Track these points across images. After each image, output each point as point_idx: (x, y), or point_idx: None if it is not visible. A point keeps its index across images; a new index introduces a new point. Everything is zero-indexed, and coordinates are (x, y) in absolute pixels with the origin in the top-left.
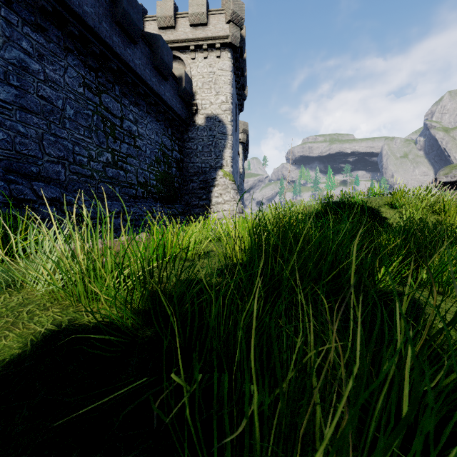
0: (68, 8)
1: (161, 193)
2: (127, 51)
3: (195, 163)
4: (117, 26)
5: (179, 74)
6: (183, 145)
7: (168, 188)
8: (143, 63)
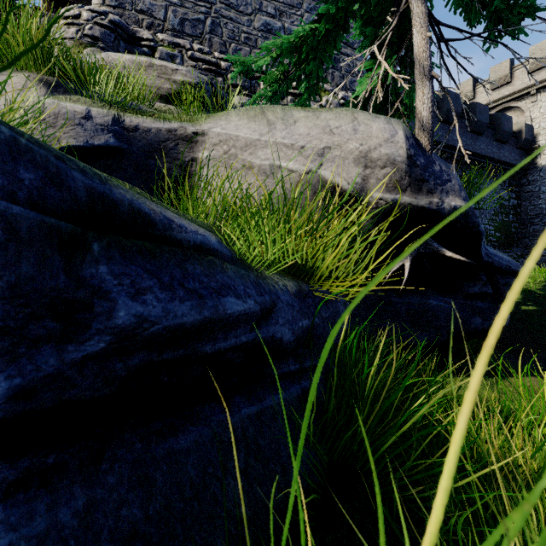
0: (447, 146)
1: (498, 240)
2: (475, 144)
3: (536, 206)
4: (470, 133)
5: (517, 128)
6: (520, 190)
7: (504, 234)
8: (486, 144)
